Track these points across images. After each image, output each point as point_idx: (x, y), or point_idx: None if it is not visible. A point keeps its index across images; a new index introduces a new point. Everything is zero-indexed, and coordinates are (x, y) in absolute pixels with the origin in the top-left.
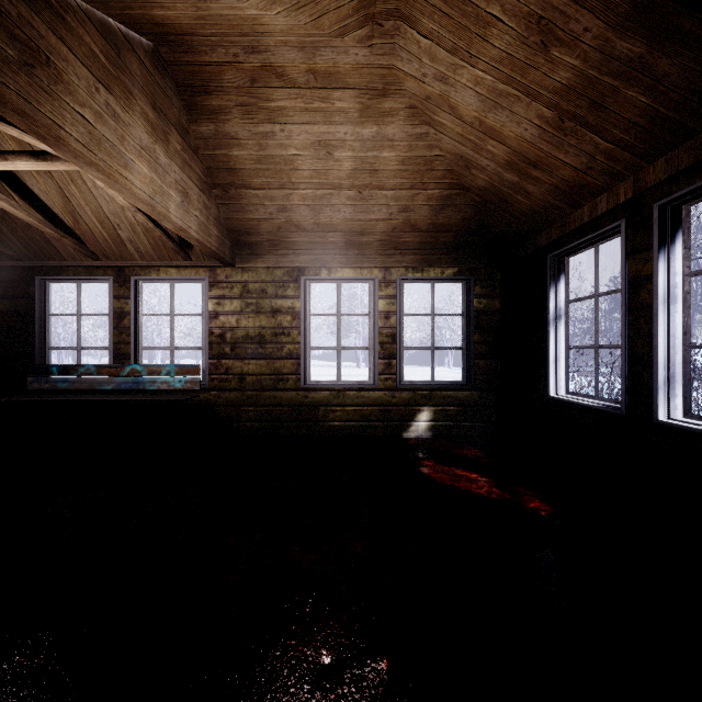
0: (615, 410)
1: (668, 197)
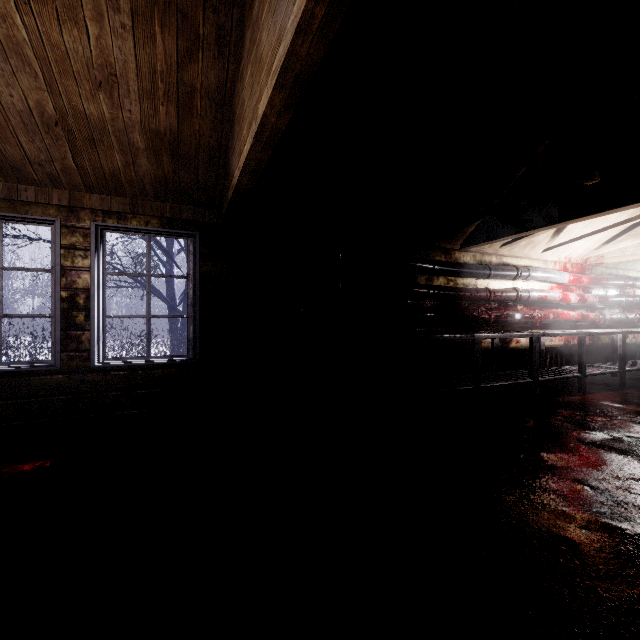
0: (49, 367)
1: (104, 223)
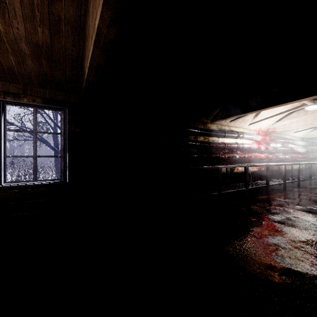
0: None
1: (4, 99)
